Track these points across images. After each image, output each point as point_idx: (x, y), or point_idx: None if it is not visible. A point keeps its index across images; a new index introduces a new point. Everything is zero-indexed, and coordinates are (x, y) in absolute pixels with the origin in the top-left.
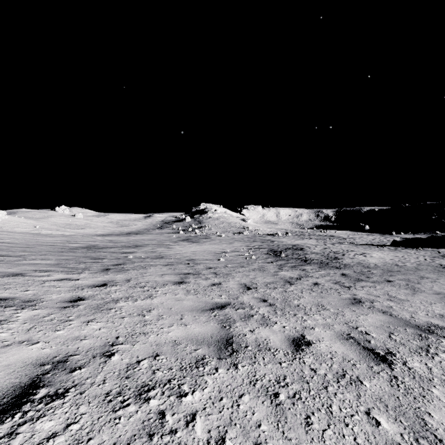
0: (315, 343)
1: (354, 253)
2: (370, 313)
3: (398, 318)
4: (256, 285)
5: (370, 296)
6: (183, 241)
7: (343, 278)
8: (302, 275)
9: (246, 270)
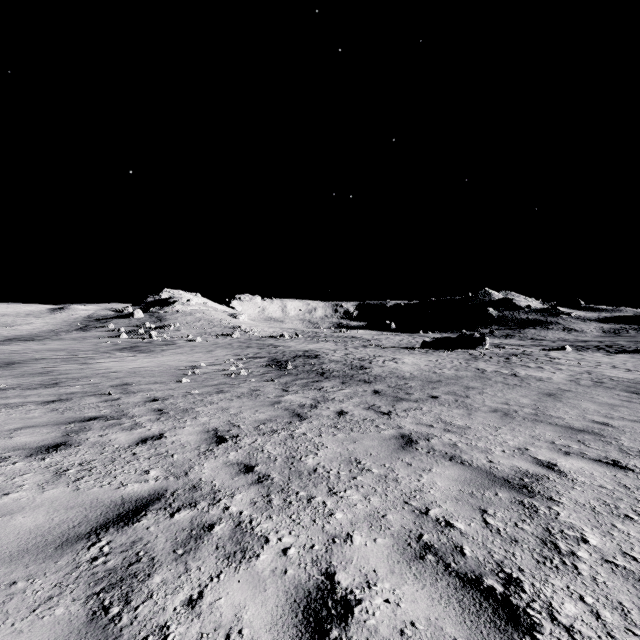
0: (361, 601)
1: (383, 359)
2: (433, 464)
3: (474, 467)
4: (239, 429)
5: (421, 427)
6: (123, 351)
7: (377, 398)
8: (318, 399)
9: (226, 397)
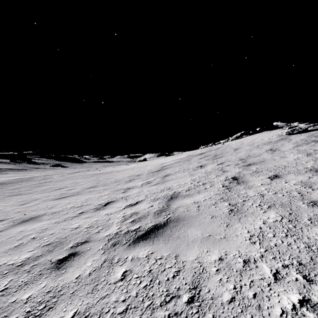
0: None
1: None
2: None
3: None
4: None
5: None
6: None
7: None
8: None
9: None
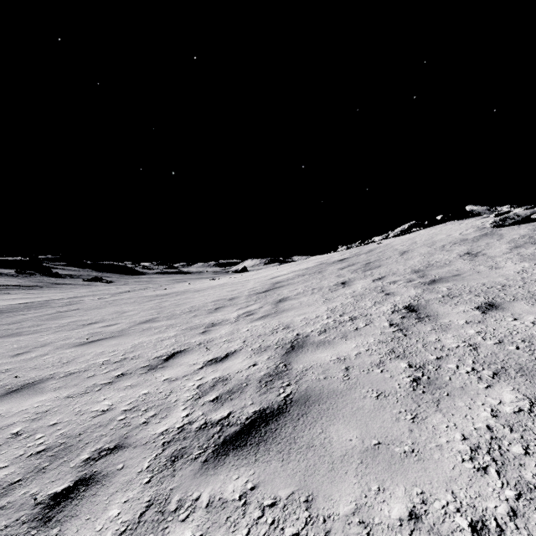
0: None
1: None
2: None
3: None
4: None
5: None
6: None
7: None
8: None
9: None
